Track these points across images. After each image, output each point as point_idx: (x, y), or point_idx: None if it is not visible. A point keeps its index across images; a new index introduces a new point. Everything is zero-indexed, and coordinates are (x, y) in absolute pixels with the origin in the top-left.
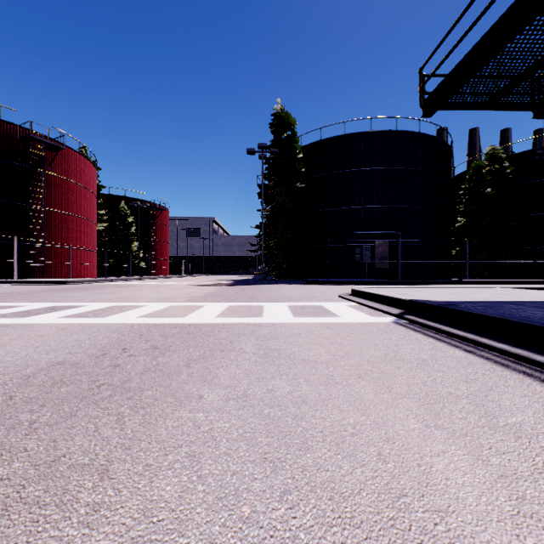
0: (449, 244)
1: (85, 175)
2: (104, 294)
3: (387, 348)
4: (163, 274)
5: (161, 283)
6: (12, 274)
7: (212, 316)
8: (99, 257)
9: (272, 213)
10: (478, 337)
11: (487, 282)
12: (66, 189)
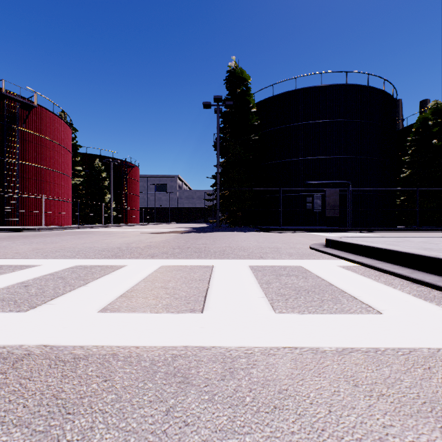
0: (395, 193)
1: (59, 133)
2: (31, 244)
3: None
4: (134, 222)
5: (120, 230)
6: None
7: (97, 305)
8: (76, 207)
9: (227, 163)
10: None
11: None
12: (40, 145)
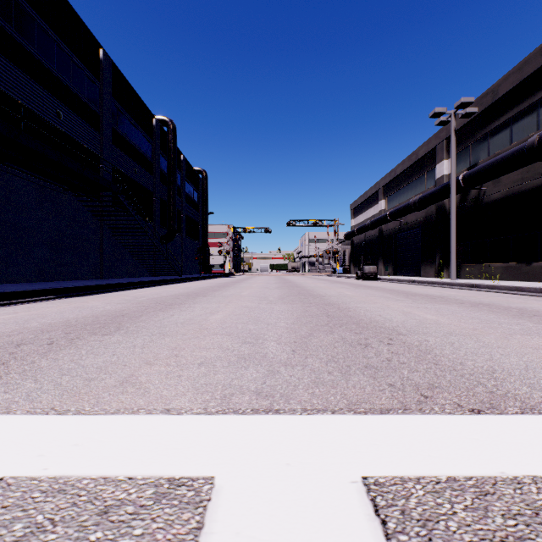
0: None
1: None
2: None
3: None
4: None
5: None
6: None
7: None
8: None
9: None
10: None
11: None
12: None
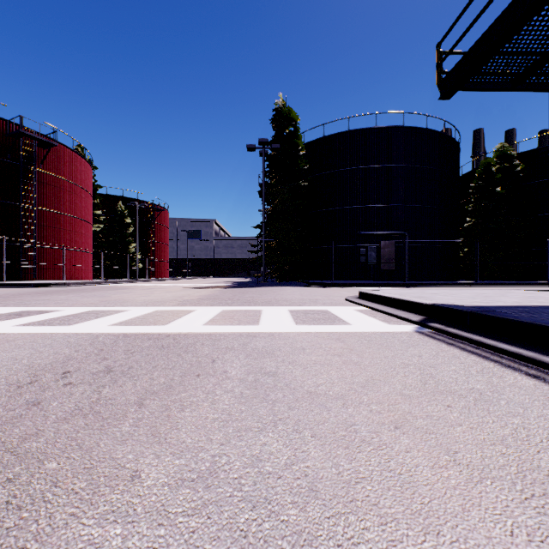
0: (457, 245)
1: (79, 173)
2: (89, 297)
3: (421, 370)
4: (162, 276)
5: (156, 285)
6: (1, 276)
7: (200, 324)
8: (95, 258)
9: (273, 212)
10: (539, 355)
11: (499, 284)
12: (59, 188)
